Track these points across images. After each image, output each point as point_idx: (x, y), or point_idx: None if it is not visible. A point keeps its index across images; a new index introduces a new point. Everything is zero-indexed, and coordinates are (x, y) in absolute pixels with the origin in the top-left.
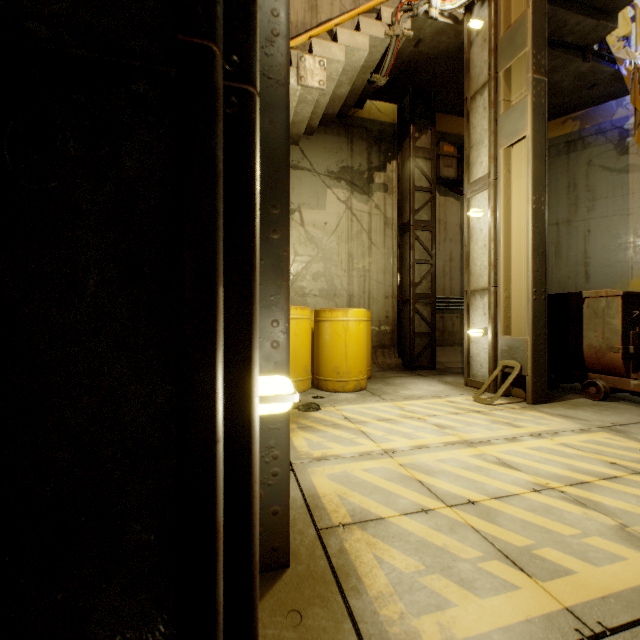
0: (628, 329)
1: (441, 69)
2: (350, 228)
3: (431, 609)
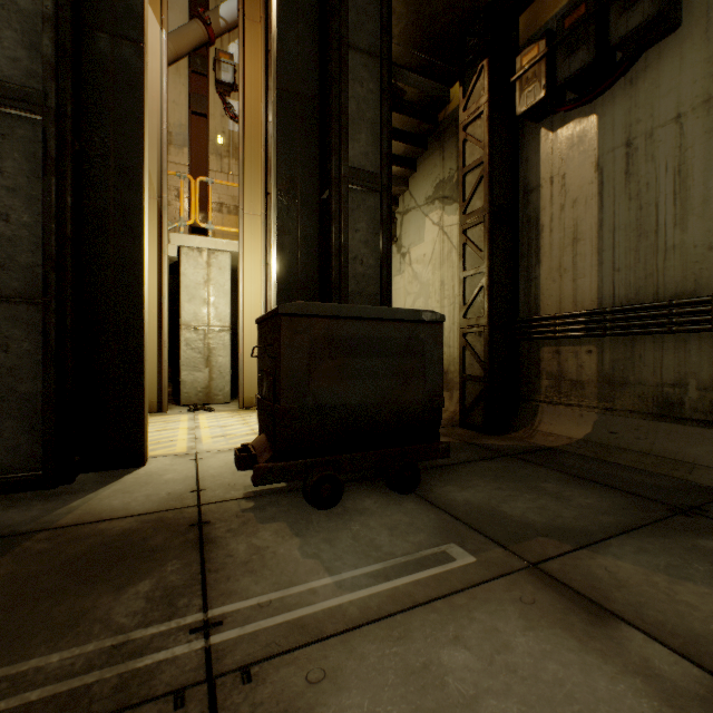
0: (260, 371)
1: (440, 3)
2: (442, 251)
3: None
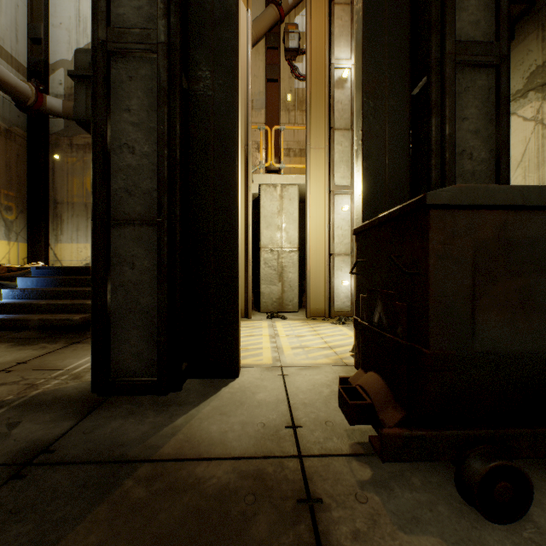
0: (361, 290)
1: None
2: (540, 148)
3: None
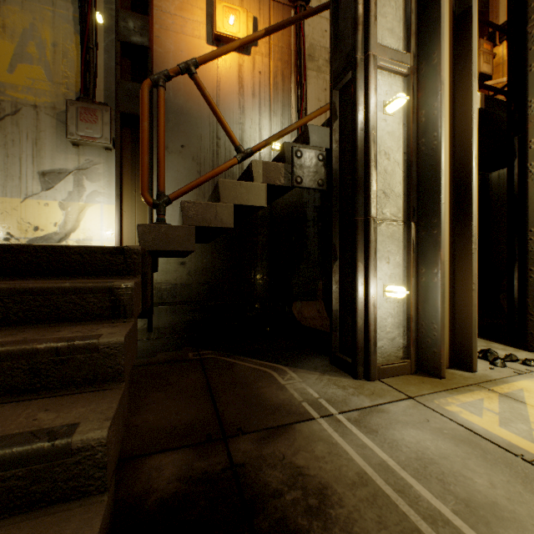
0: None
1: None
2: None
3: (466, 410)
